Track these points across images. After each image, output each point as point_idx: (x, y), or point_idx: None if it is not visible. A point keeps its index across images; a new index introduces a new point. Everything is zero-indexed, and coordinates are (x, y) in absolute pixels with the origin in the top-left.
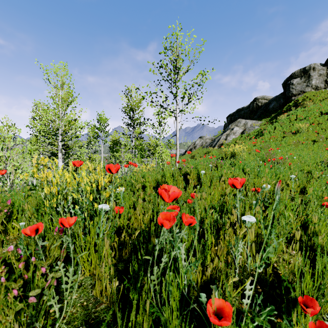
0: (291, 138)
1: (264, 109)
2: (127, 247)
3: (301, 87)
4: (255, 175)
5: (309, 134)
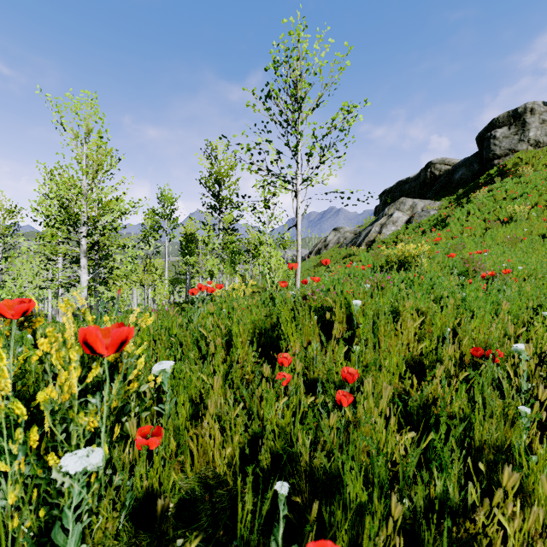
0: (501, 231)
1: (445, 181)
2: None
3: (509, 142)
4: (457, 305)
5: (533, 224)
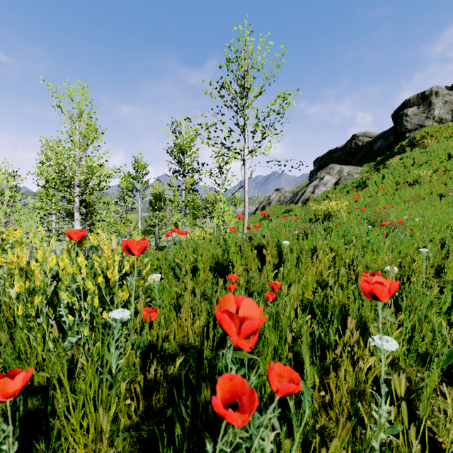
0: (407, 191)
1: (367, 150)
2: (160, 390)
3: (418, 119)
4: (363, 246)
5: (433, 185)
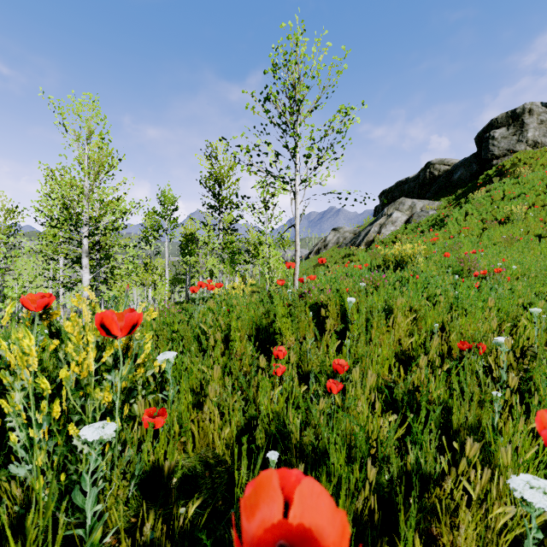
0: (498, 231)
1: (444, 181)
2: None
3: (508, 143)
4: (450, 303)
5: (530, 224)
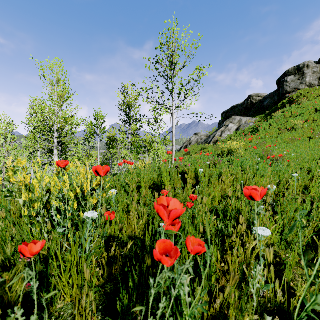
0: (287, 135)
1: (259, 106)
2: (118, 263)
3: (295, 84)
4: (255, 172)
5: (305, 131)
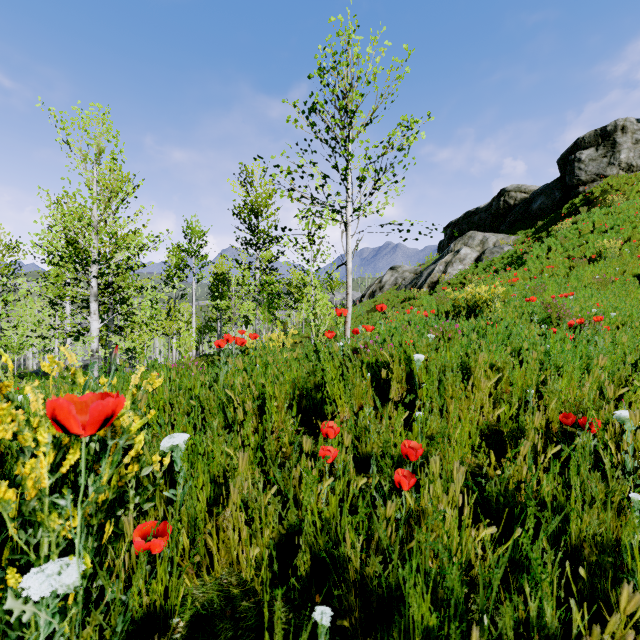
0: (588, 270)
1: (521, 211)
2: None
3: (597, 166)
4: (539, 359)
5: (626, 262)
